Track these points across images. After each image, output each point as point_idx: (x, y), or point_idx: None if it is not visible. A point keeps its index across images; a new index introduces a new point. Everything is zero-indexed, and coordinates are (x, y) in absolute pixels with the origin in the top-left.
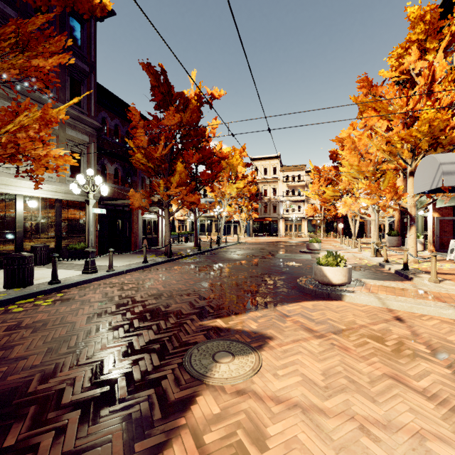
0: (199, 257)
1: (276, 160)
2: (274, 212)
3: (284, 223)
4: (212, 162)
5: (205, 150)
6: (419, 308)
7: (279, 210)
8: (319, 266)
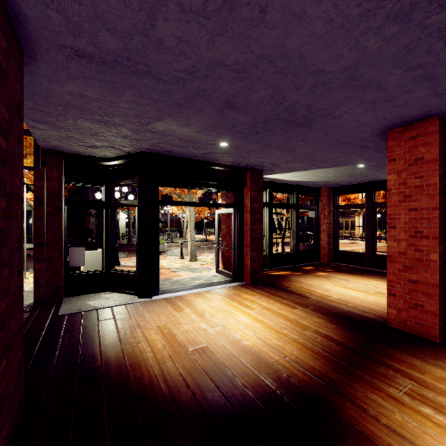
0: None
1: None
2: None
3: None
4: None
5: None
6: None
7: None
8: None
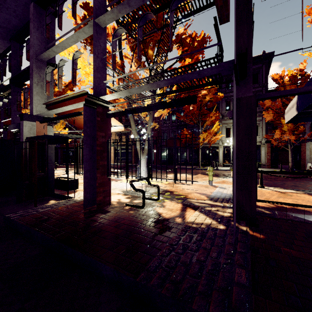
0: None
1: None
2: None
3: None
4: None
5: None
6: None
7: None
8: None
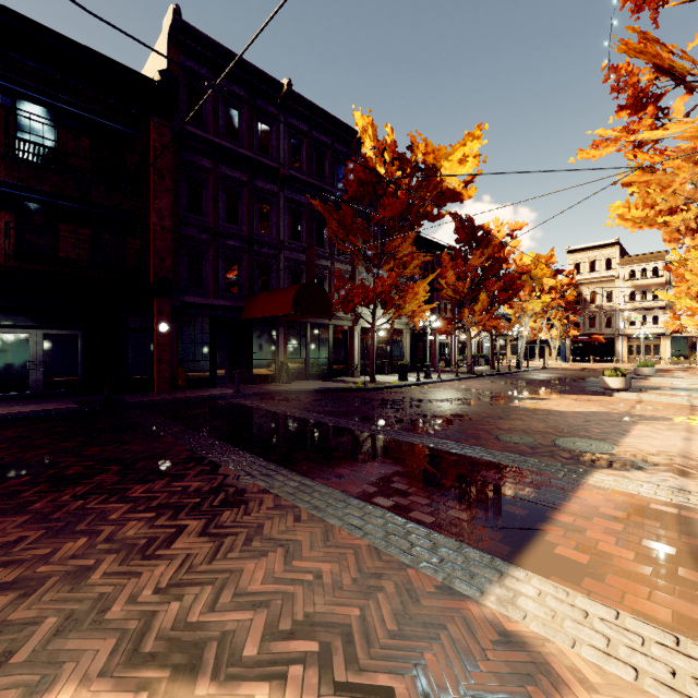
0: (499, 377)
1: (612, 248)
2: (607, 326)
3: (625, 343)
4: (513, 288)
5: (506, 276)
6: (661, 399)
7: (617, 322)
8: (602, 377)
